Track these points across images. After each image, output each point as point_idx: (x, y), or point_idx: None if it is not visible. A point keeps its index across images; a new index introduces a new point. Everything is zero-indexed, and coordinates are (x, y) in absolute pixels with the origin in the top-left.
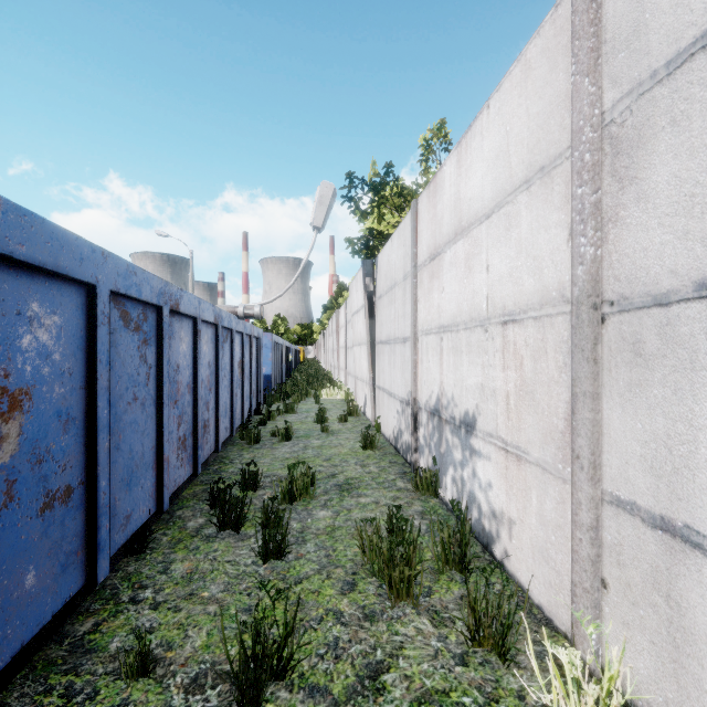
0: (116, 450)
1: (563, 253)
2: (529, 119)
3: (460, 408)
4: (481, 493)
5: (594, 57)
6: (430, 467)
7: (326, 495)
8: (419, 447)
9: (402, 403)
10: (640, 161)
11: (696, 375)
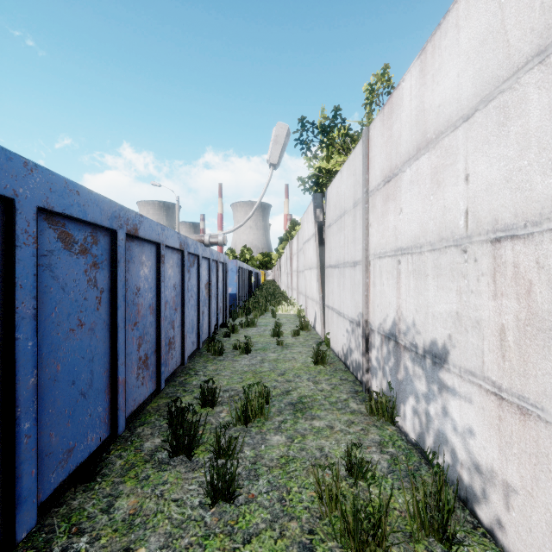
0: (52, 382)
1: None
2: None
3: (424, 336)
4: (455, 437)
5: None
6: (384, 391)
7: (280, 415)
8: (371, 368)
9: (352, 323)
10: None
11: None
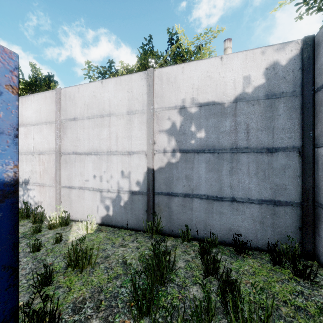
0: None
1: (54, 142)
2: (46, 109)
3: (22, 178)
4: (31, 200)
5: (60, 109)
6: None
7: None
8: None
9: None
10: (66, 131)
11: (73, 164)
